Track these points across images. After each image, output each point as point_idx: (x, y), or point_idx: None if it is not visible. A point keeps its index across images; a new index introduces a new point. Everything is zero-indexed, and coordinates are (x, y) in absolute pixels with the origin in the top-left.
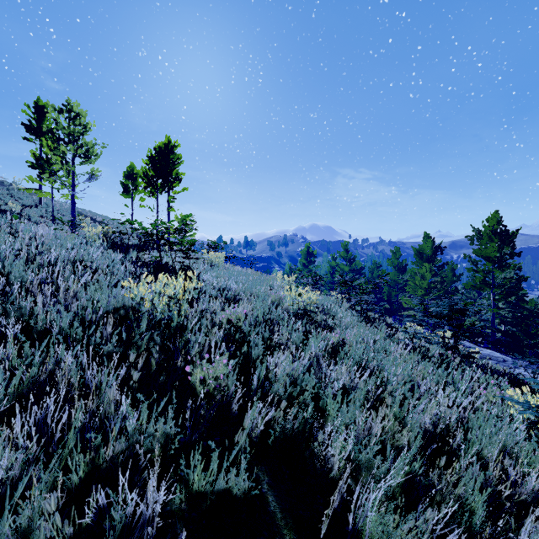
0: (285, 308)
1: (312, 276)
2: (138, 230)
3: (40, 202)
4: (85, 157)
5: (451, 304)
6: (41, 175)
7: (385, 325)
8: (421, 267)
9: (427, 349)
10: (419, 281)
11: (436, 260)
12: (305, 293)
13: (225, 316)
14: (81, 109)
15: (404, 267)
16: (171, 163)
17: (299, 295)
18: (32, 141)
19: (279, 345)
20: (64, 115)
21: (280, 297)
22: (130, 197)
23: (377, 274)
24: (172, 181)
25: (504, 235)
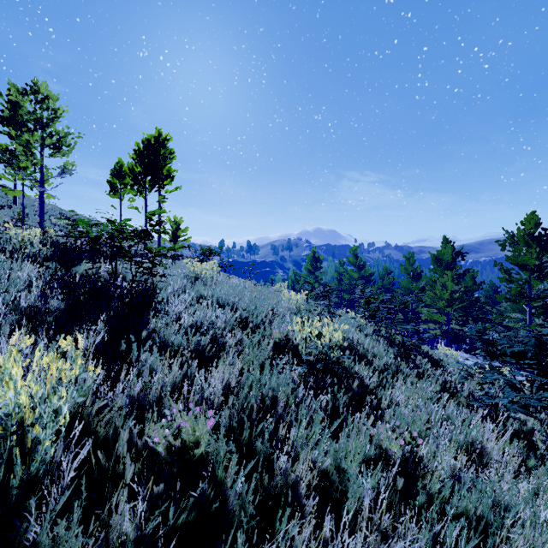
0: (294, 349)
1: (321, 286)
2: (83, 233)
3: (14, 202)
4: (55, 148)
5: (539, 343)
6: (3, 169)
7: (429, 363)
8: (439, 274)
9: (531, 431)
10: (440, 291)
11: (456, 267)
12: (326, 332)
13: (161, 437)
14: (49, 91)
15: (419, 274)
16: (162, 159)
17: (317, 336)
18: (5, 134)
19: (288, 483)
20: (30, 98)
21: (288, 336)
22: (118, 197)
23: (388, 281)
24: (163, 179)
25: (544, 240)
